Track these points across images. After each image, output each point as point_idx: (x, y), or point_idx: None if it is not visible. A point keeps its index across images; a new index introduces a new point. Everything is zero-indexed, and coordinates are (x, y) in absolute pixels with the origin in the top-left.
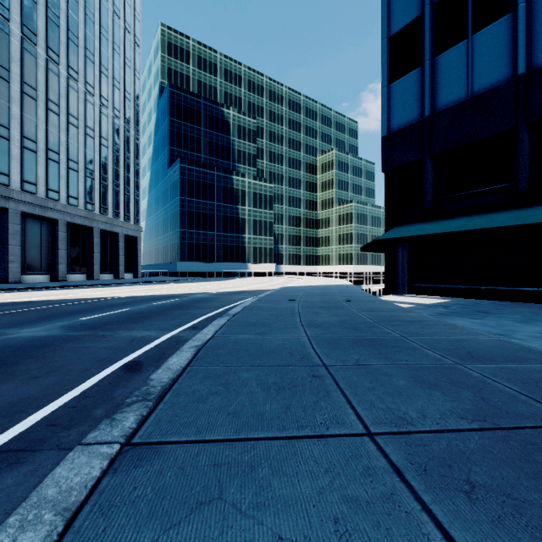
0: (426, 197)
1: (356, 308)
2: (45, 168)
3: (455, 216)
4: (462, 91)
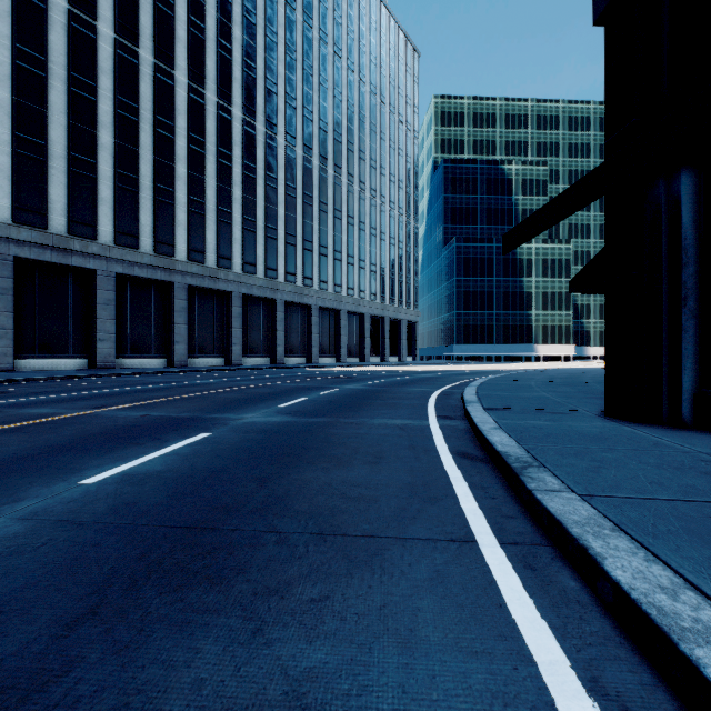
0: None
1: (593, 375)
2: (358, 275)
3: None
4: None
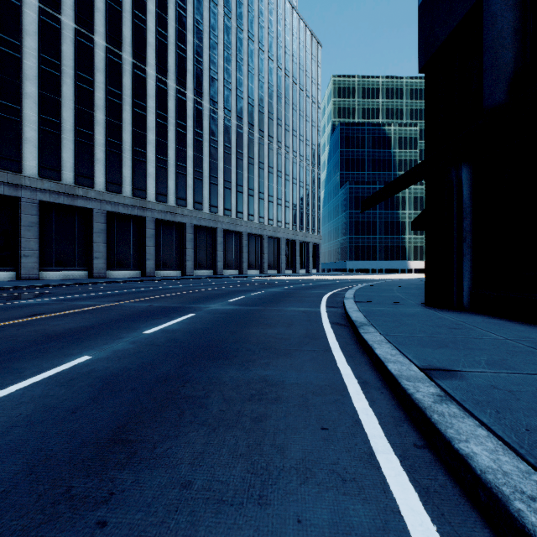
0: None
1: None
2: (276, 210)
3: None
4: None
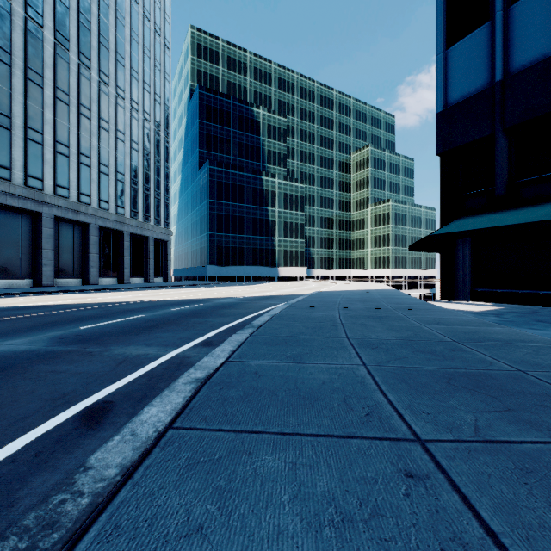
0: (497, 181)
1: (416, 319)
2: (77, 172)
3: (538, 203)
4: (550, 42)
